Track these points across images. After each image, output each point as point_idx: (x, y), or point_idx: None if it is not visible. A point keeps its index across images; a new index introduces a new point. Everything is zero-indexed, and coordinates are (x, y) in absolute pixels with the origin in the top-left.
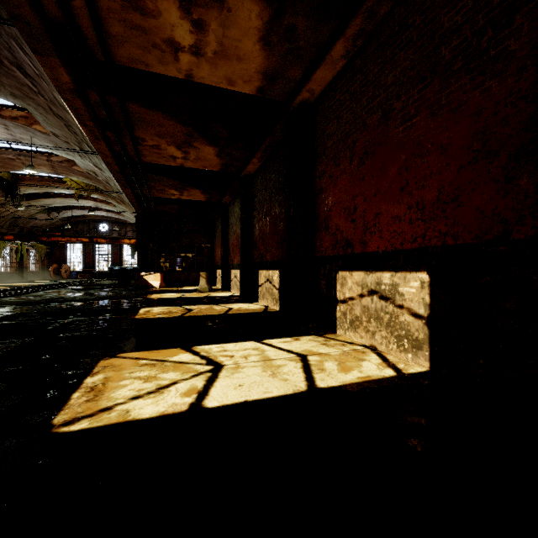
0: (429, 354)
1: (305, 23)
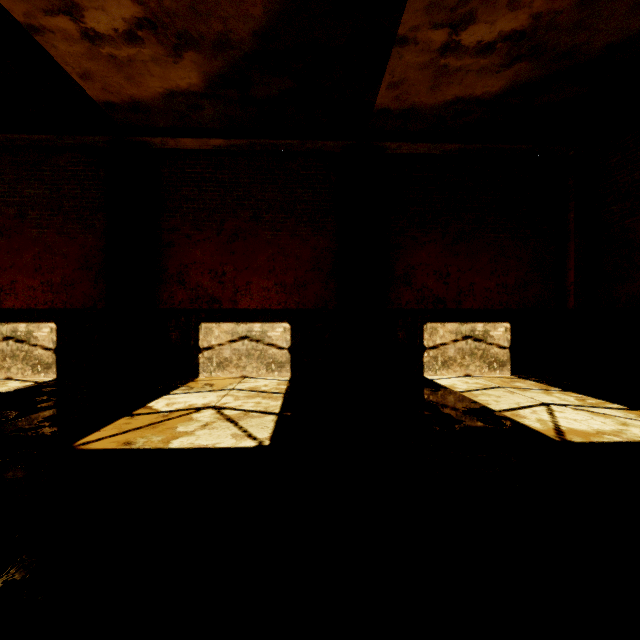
0: (56, 370)
1: None
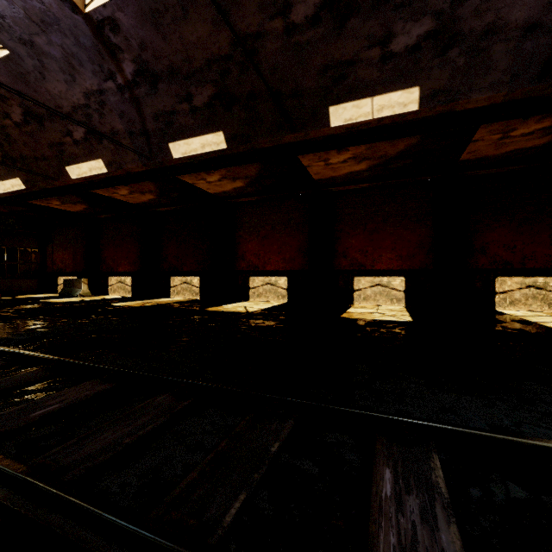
0: (287, 298)
1: (251, 190)
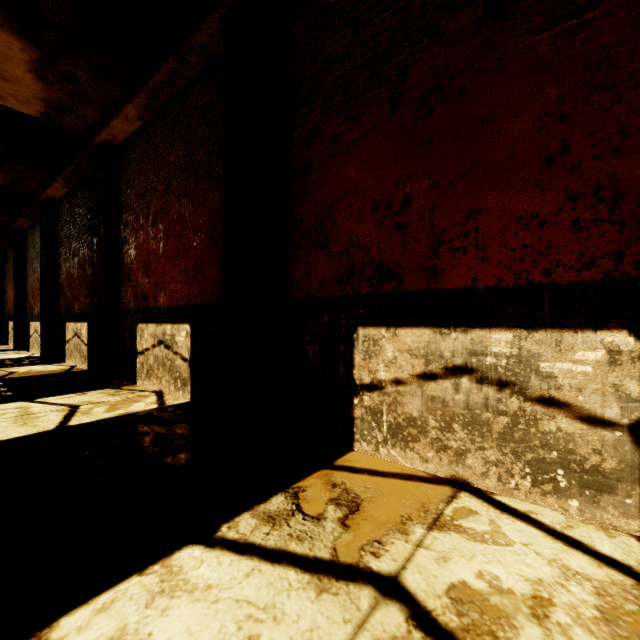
0: (190, 388)
1: (87, 76)
